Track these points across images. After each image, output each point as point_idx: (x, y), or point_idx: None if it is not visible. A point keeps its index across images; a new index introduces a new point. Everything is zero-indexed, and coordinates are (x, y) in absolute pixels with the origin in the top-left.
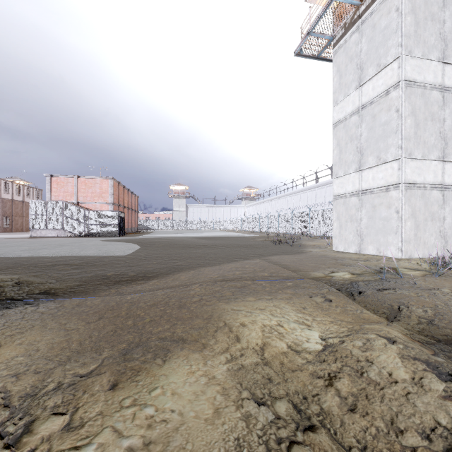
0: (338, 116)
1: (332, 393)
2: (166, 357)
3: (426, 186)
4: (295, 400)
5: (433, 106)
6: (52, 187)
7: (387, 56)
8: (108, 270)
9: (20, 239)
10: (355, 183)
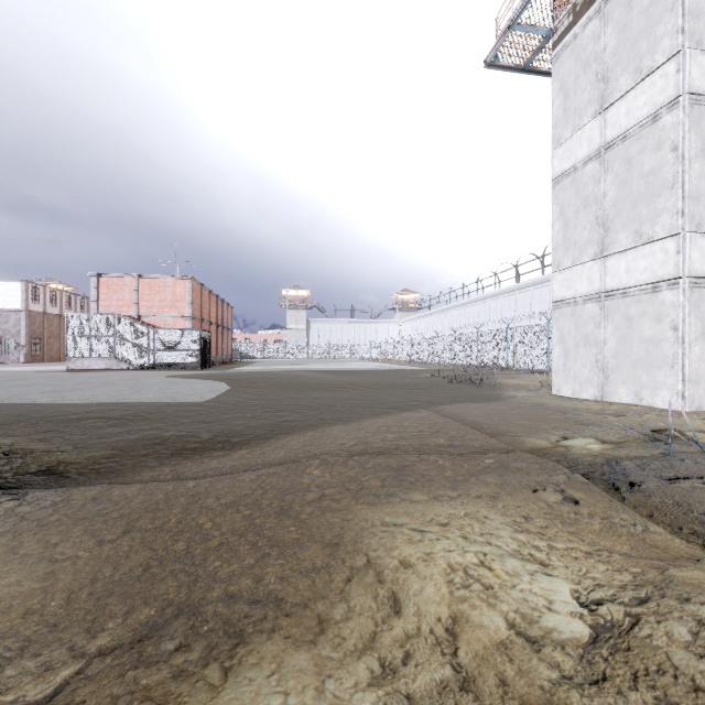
0: (562, 165)
1: None
2: (232, 656)
3: None
4: None
5: None
6: (100, 293)
7: (655, 53)
8: (167, 429)
9: (49, 374)
10: (593, 280)
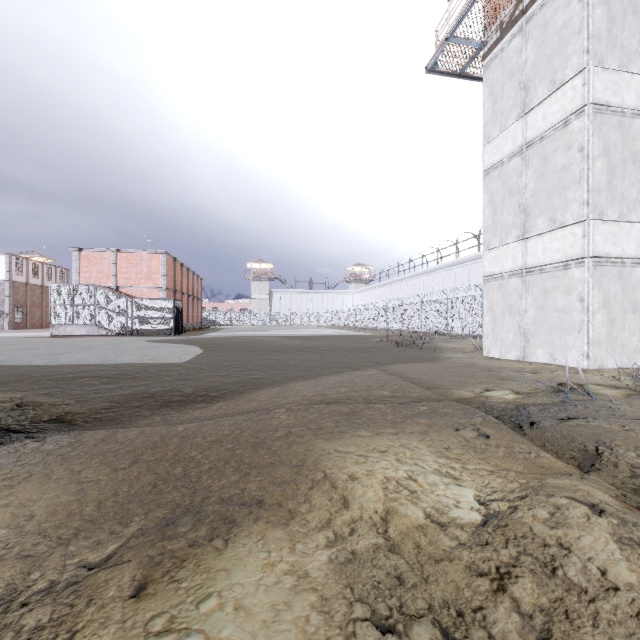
0: (491, 159)
1: (507, 607)
2: (229, 534)
3: (626, 261)
4: (444, 621)
5: (635, 141)
6: (81, 265)
7: (565, 68)
8: (153, 385)
9: (36, 339)
10: (517, 258)
